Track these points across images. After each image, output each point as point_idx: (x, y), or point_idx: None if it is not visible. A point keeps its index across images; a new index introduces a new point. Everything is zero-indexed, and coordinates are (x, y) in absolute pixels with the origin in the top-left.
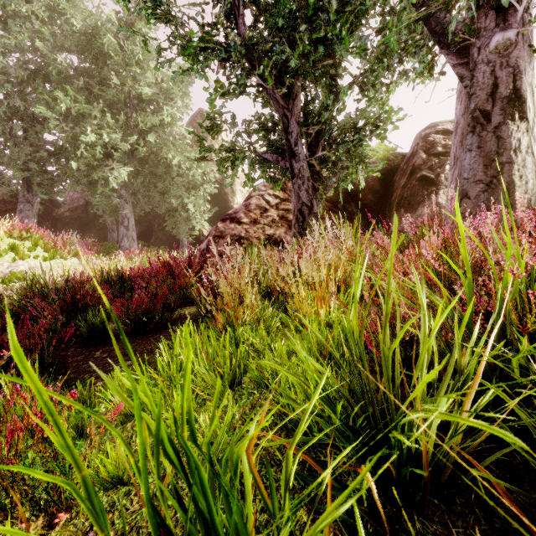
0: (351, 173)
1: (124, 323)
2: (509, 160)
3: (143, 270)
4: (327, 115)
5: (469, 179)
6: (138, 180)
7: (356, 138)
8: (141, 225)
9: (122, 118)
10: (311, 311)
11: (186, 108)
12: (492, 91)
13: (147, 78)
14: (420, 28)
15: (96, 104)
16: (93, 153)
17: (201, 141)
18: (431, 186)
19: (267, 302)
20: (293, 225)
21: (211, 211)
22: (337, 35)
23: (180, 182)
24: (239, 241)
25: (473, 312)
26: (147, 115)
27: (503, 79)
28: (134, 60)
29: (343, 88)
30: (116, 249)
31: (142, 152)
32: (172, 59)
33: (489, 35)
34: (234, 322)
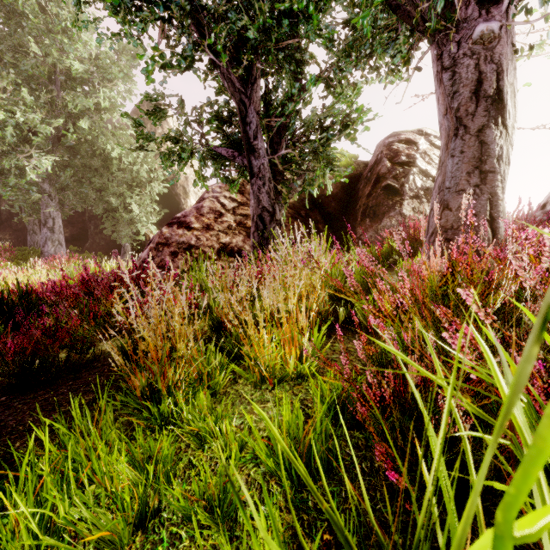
0: (318, 176)
1: (0, 374)
2: (491, 169)
3: (41, 293)
4: (291, 107)
5: (450, 188)
6: (67, 173)
7: (323, 137)
8: (73, 227)
9: (44, 96)
10: (276, 358)
11: (129, 93)
12: (474, 91)
13: (78, 51)
14: (395, 15)
15: (5, 73)
16: (2, 135)
17: (137, 125)
18: (396, 196)
19: (217, 337)
20: (252, 234)
21: (160, 213)
22: (303, 11)
23: (121, 179)
24: (189, 250)
25: (543, 395)
26: (78, 96)
27: (487, 78)
28: (60, 27)
29: (311, 75)
30: (38, 255)
31: (72, 139)
32: (98, 19)
33: (473, 26)
34: (159, 385)
